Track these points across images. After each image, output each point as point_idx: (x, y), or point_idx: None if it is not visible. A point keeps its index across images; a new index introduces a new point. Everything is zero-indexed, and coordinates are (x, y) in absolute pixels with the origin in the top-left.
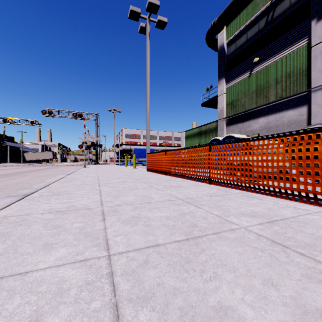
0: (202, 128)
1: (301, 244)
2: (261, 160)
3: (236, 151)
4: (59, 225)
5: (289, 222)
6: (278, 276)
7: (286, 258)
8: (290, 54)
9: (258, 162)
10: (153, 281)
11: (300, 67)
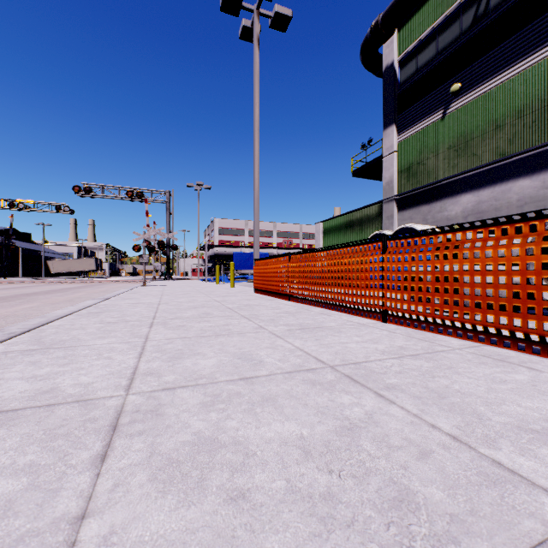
0: (354, 215)
1: None
2: (522, 271)
3: (451, 251)
4: None
5: None
6: None
7: None
8: (522, 73)
9: (511, 276)
10: None
11: (542, 97)
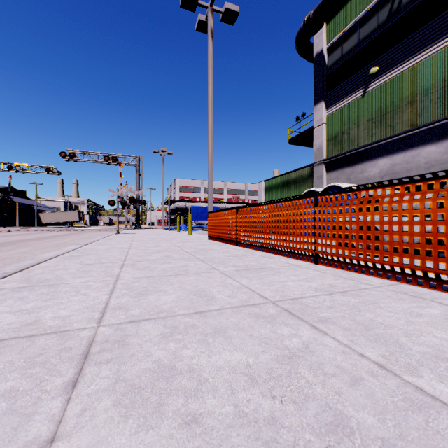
0: (290, 176)
1: None
2: (433, 221)
3: (373, 205)
4: None
5: None
6: None
7: None
8: (429, 58)
9: (424, 225)
10: None
11: (446, 78)
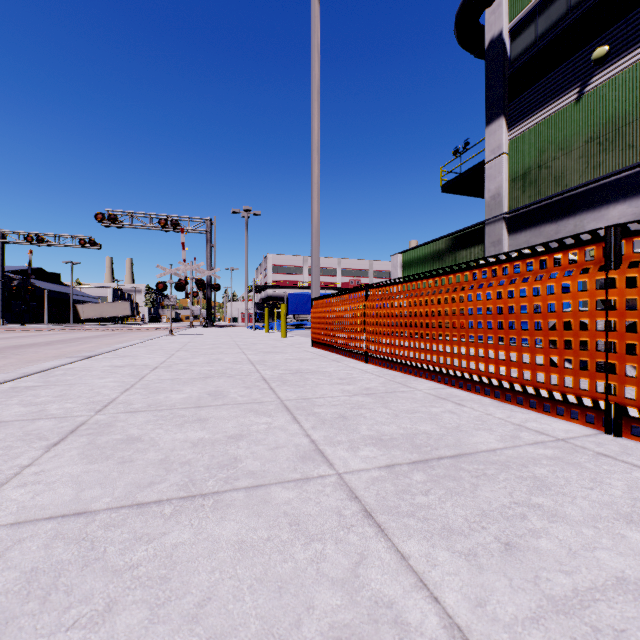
0: (444, 243)
1: None
2: None
3: None
4: None
5: None
6: None
7: None
8: None
9: None
10: None
11: None
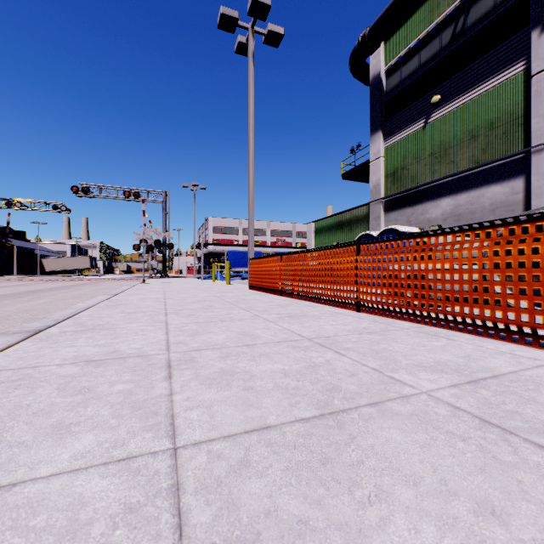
0: (343, 216)
1: (537, 426)
2: (451, 270)
3: (405, 254)
4: (88, 388)
5: (506, 381)
6: (503, 496)
7: (512, 455)
8: (494, 89)
9: (444, 274)
10: (258, 505)
11: (511, 111)
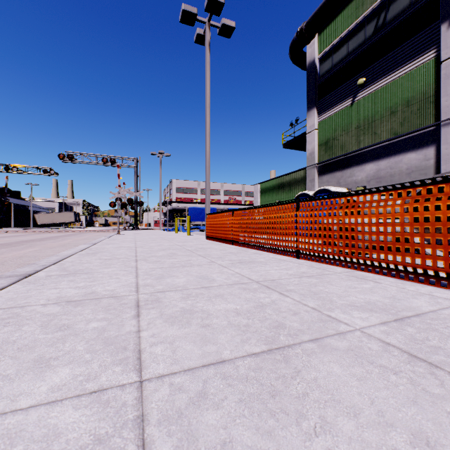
0: (284, 179)
1: None
2: (376, 223)
3: (338, 210)
4: (67, 325)
5: (428, 319)
6: (435, 427)
7: (440, 388)
8: (410, 73)
9: (371, 226)
10: (215, 436)
11: (424, 91)
